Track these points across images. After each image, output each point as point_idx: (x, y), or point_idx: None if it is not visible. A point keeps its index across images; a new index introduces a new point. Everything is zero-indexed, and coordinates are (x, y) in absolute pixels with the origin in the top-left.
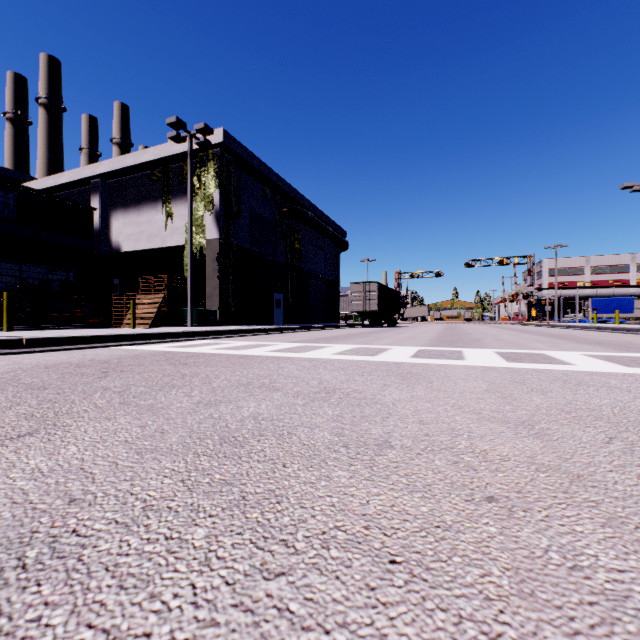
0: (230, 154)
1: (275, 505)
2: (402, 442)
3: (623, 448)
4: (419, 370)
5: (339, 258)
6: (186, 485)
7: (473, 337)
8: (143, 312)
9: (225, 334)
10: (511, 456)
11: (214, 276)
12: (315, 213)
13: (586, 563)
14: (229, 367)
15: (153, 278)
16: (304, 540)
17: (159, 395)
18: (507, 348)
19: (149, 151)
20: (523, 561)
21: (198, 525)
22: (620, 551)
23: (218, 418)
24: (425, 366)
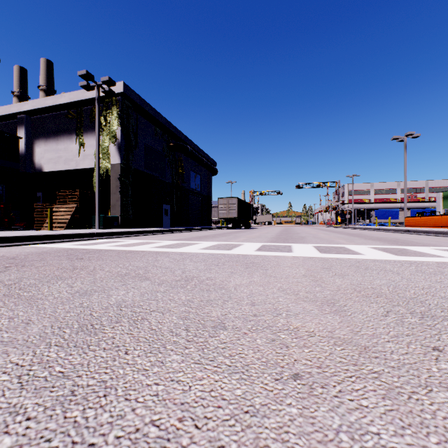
0: (129, 101)
1: (100, 399)
2: (234, 323)
3: (396, 320)
4: (259, 260)
5: (211, 180)
6: (21, 381)
7: (300, 235)
8: (59, 218)
9: (123, 234)
10: (316, 332)
11: (117, 191)
12: (193, 148)
13: (370, 444)
14: (116, 260)
15: (68, 192)
16: (114, 442)
17: (44, 286)
18: (321, 243)
19: (65, 95)
20: (317, 447)
21: (8, 433)
22: (398, 426)
23: (86, 307)
24: (264, 257)
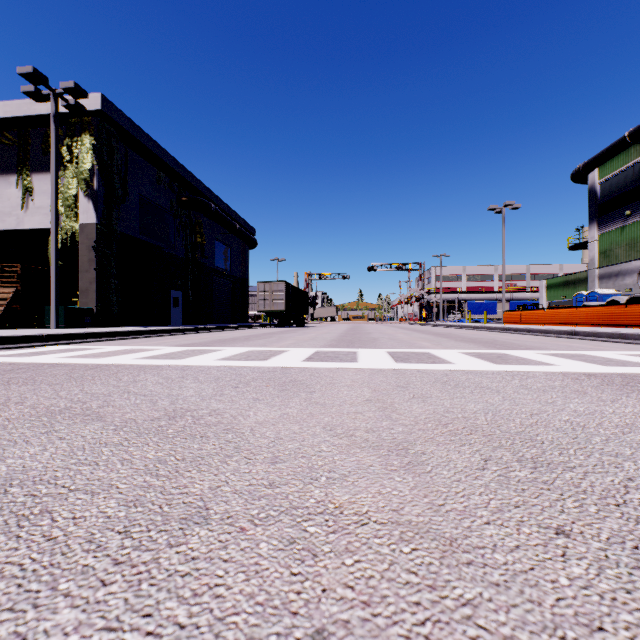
0: (112, 126)
1: None
2: (228, 506)
3: (499, 476)
4: (305, 377)
5: (247, 256)
6: None
7: (372, 337)
8: None
9: (97, 337)
10: (373, 513)
11: (90, 268)
12: (220, 206)
13: None
14: (59, 384)
15: None
16: None
17: None
18: (399, 347)
19: None
20: None
21: None
22: None
23: None
24: (314, 371)
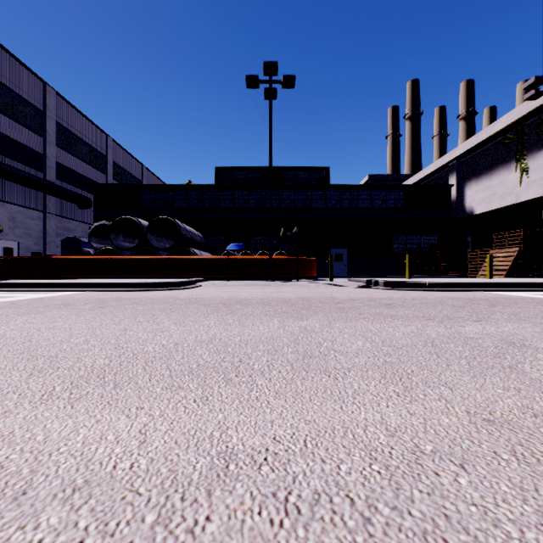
0: None
1: None
2: None
3: None
4: None
5: None
6: None
7: None
8: (496, 264)
9: None
10: None
11: None
12: None
13: None
14: None
15: (506, 234)
16: None
17: None
18: None
19: (501, 120)
20: None
21: None
22: None
23: None
24: None
